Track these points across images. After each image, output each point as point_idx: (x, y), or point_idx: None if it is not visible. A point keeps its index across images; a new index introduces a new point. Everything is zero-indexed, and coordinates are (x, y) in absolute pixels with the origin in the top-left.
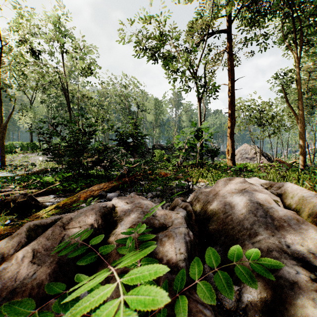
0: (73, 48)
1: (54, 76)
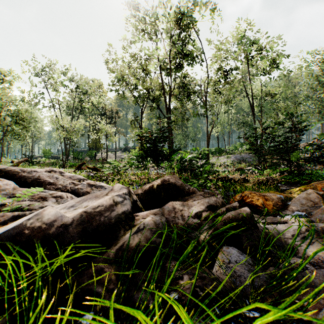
0: (258, 51)
1: (240, 86)
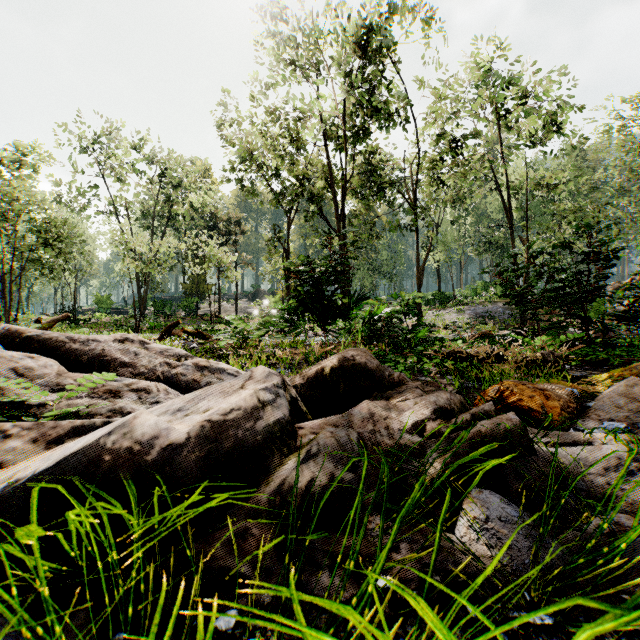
0: (520, 99)
1: (483, 168)
